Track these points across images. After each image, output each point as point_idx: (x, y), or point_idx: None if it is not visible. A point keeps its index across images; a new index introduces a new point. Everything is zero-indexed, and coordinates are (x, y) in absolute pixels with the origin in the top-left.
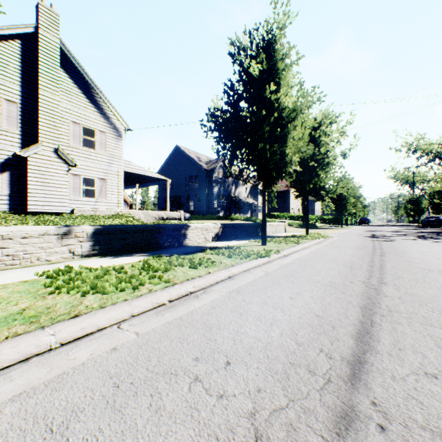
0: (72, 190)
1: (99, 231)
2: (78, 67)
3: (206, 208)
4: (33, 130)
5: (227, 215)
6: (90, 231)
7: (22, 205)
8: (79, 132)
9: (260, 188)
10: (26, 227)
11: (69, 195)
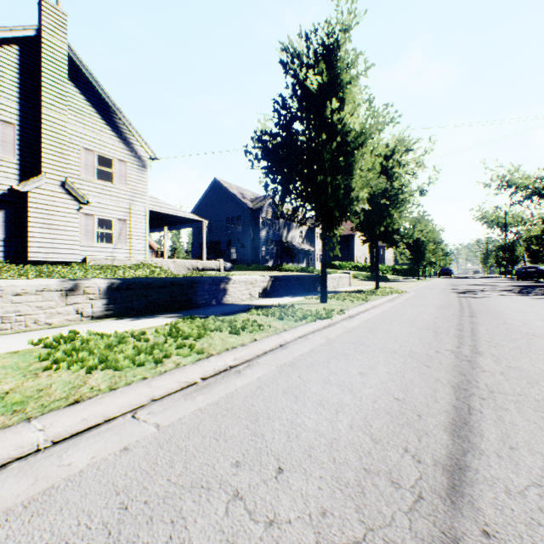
0: (83, 233)
1: (114, 286)
2: (91, 80)
3: (252, 256)
4: (34, 158)
5: (278, 265)
6: (104, 286)
7: (20, 252)
8: (92, 162)
9: (318, 232)
10: (20, 281)
11: (80, 240)
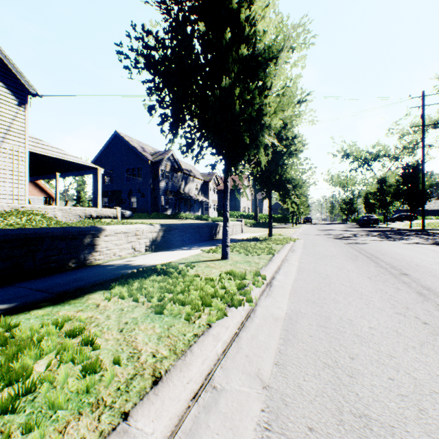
0: None
1: None
2: None
3: (152, 205)
4: None
5: (176, 213)
6: None
7: None
8: None
9: (212, 186)
10: None
11: None
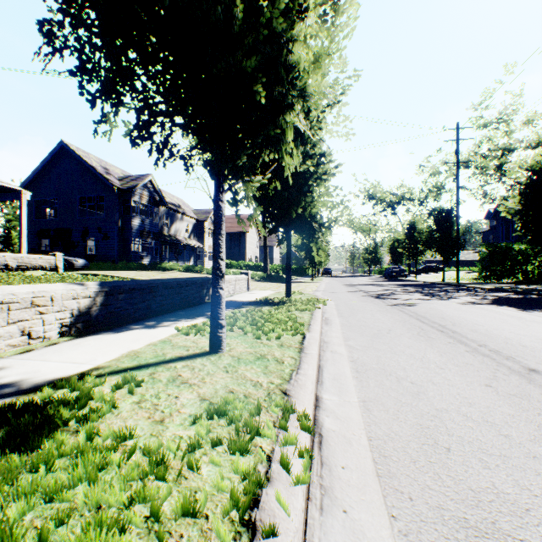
0: None
1: None
2: None
3: (120, 250)
4: None
5: (156, 263)
6: None
7: None
8: None
9: (208, 227)
10: None
11: None
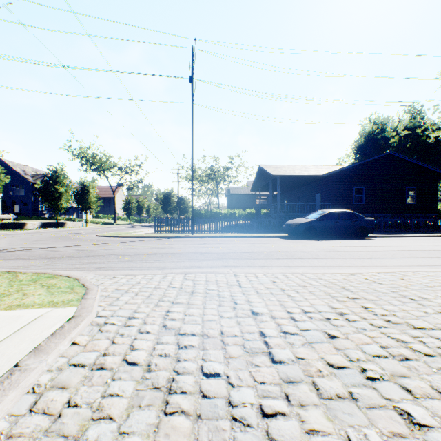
0: None
1: None
2: None
3: (33, 211)
4: None
5: (52, 217)
6: None
7: None
8: None
9: None
10: None
11: None
